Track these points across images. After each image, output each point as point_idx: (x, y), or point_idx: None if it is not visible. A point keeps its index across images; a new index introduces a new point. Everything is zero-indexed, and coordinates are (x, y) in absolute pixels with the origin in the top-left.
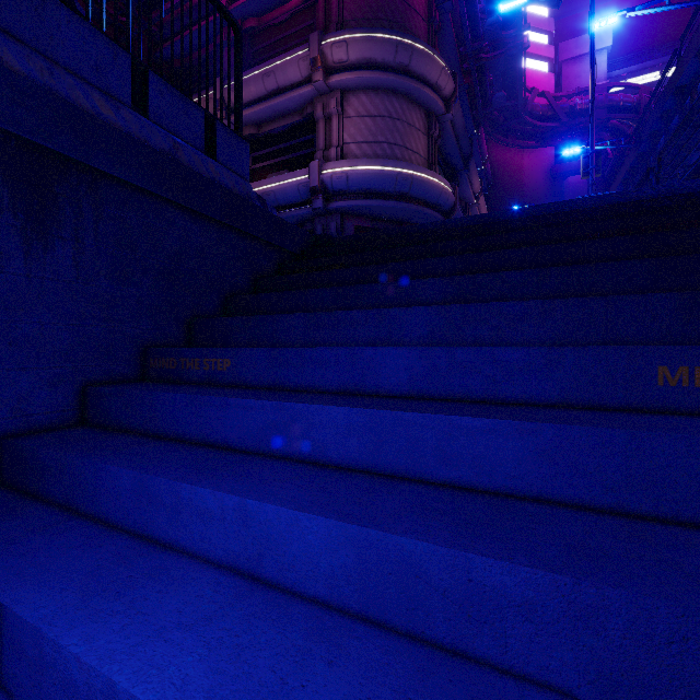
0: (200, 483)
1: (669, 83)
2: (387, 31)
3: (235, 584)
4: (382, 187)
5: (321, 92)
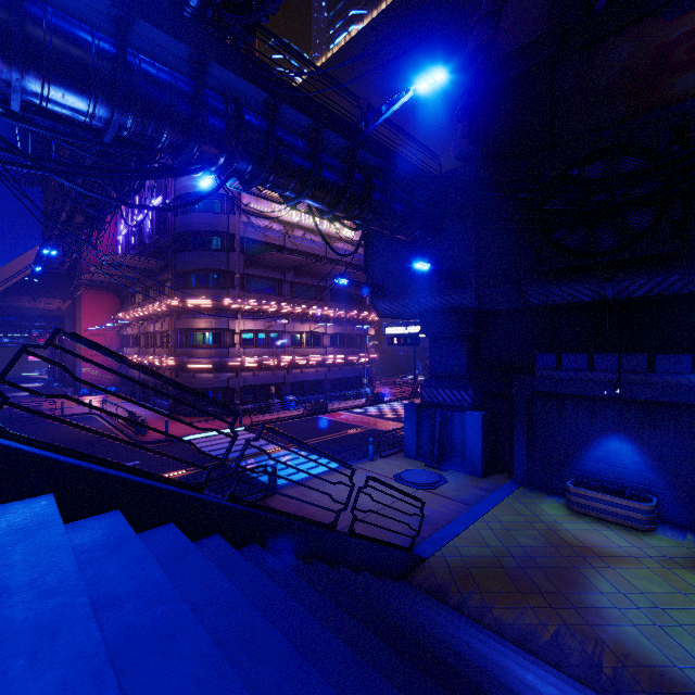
0: None
1: None
2: None
3: None
4: None
5: None
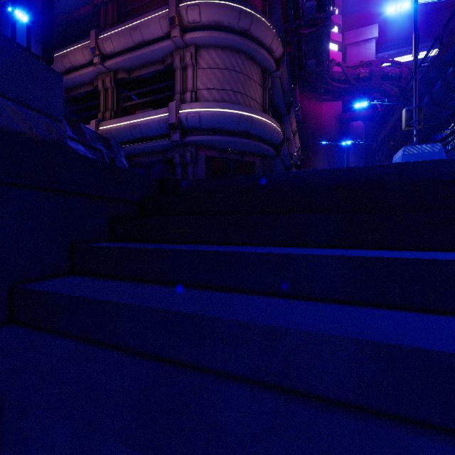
0: None
1: (435, 59)
2: None
3: None
4: (228, 126)
5: (178, 46)
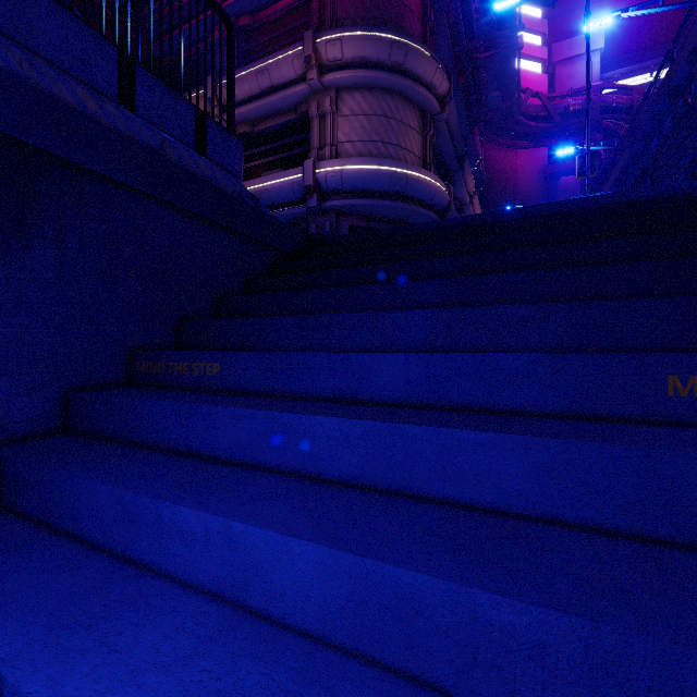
0: (183, 502)
1: (662, 84)
2: (382, 29)
3: (219, 614)
4: (376, 186)
5: (315, 90)
